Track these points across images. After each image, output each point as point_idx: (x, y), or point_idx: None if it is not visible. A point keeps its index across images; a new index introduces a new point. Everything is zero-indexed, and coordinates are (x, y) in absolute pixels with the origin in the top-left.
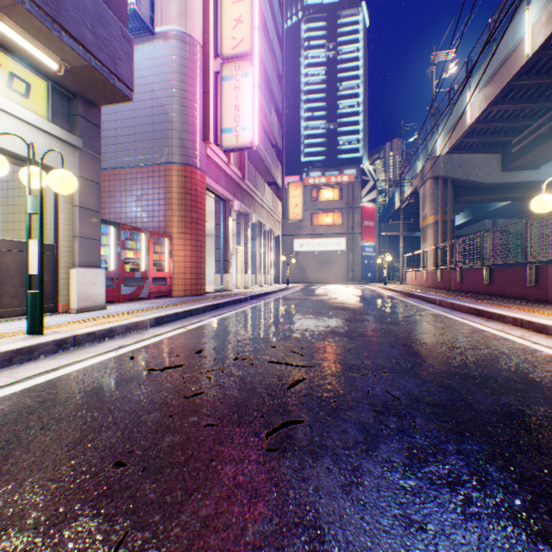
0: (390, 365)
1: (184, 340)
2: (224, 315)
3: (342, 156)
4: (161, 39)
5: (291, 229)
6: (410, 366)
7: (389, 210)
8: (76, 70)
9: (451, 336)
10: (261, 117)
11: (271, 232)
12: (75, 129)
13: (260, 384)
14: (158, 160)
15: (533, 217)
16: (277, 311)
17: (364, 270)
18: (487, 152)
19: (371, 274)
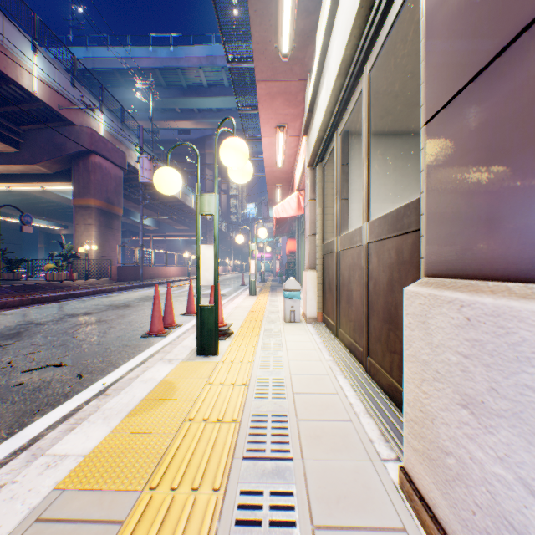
0: None
1: None
2: None
3: None
4: None
5: None
6: None
7: None
8: None
9: None
10: None
11: None
12: None
13: None
14: None
15: None
16: None
17: None
18: None
19: None
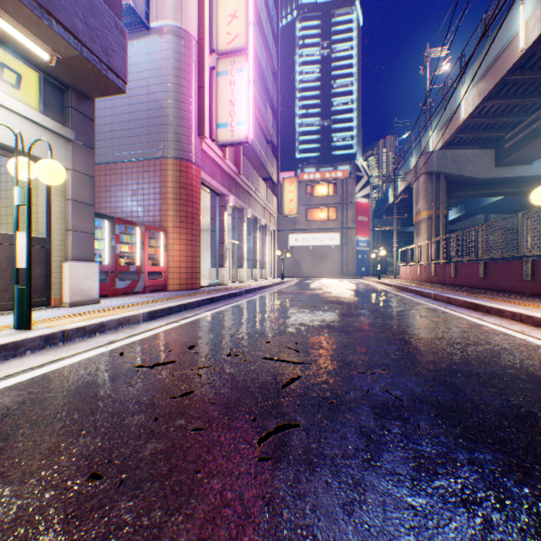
0: (388, 361)
1: (176, 335)
2: (219, 309)
3: (336, 152)
4: (157, 34)
5: (286, 224)
6: (410, 363)
7: (382, 205)
8: (68, 61)
9: (449, 331)
10: (257, 113)
11: (266, 227)
12: (68, 122)
13: (253, 382)
14: (153, 155)
15: (529, 211)
16: (272, 305)
17: (358, 264)
18: (480, 147)
19: (365, 269)
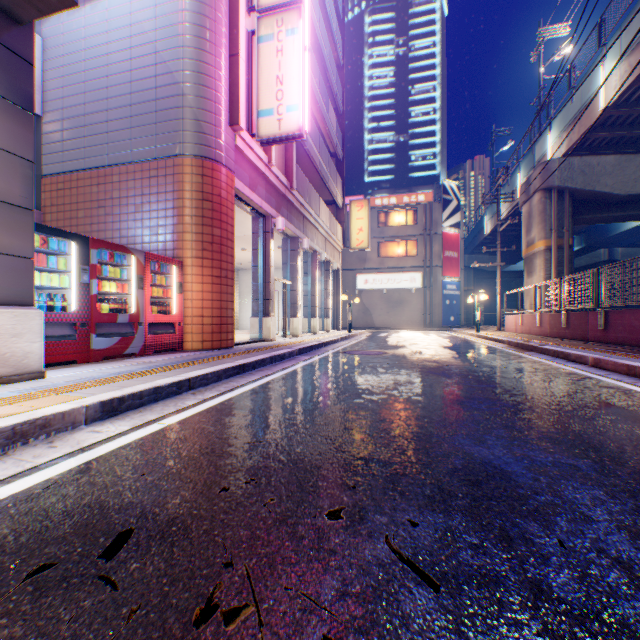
0: None
1: (122, 472)
2: (249, 386)
3: (415, 174)
4: None
5: (352, 262)
6: None
7: (475, 237)
8: None
9: None
10: (316, 114)
11: (328, 264)
12: None
13: None
14: (163, 152)
15: None
16: (338, 378)
17: (445, 313)
18: (621, 152)
19: (454, 318)
